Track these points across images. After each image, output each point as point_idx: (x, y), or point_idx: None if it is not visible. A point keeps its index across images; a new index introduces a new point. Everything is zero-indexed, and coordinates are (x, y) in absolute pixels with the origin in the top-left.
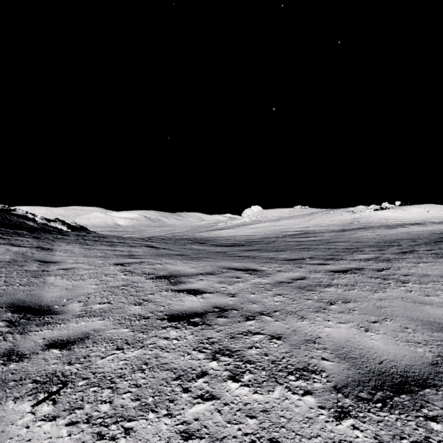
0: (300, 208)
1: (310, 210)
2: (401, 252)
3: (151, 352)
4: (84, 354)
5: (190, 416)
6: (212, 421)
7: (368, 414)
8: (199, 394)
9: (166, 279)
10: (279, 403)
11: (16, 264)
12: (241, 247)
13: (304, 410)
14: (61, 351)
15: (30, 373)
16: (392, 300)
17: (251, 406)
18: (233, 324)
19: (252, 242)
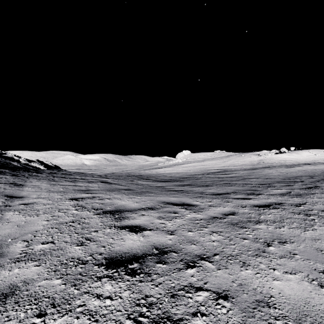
0: (219, 152)
1: (226, 153)
2: (307, 188)
3: (76, 322)
4: None
5: None
6: None
7: None
8: None
9: (111, 214)
10: None
11: None
12: (176, 182)
13: None
14: None
15: None
16: None
17: None
18: (173, 273)
19: (184, 178)
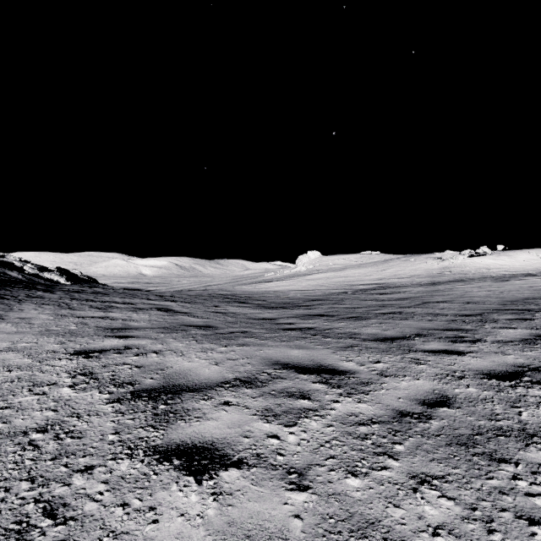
0: (370, 254)
1: (383, 256)
2: None
3: None
4: None
5: None
6: None
7: None
8: None
9: (150, 401)
10: None
11: None
12: (298, 310)
13: None
14: None
15: None
16: None
17: None
18: None
19: (312, 301)
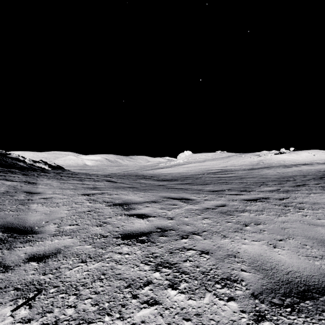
0: (220, 153)
1: (227, 154)
2: (296, 186)
3: (108, 265)
4: (56, 266)
5: (138, 319)
6: (156, 324)
7: (280, 318)
8: (145, 300)
9: (121, 206)
10: (209, 307)
11: (9, 195)
12: (176, 181)
13: (229, 313)
14: (38, 263)
15: (13, 282)
16: (293, 222)
17: (187, 310)
18: (172, 241)
19: (185, 178)
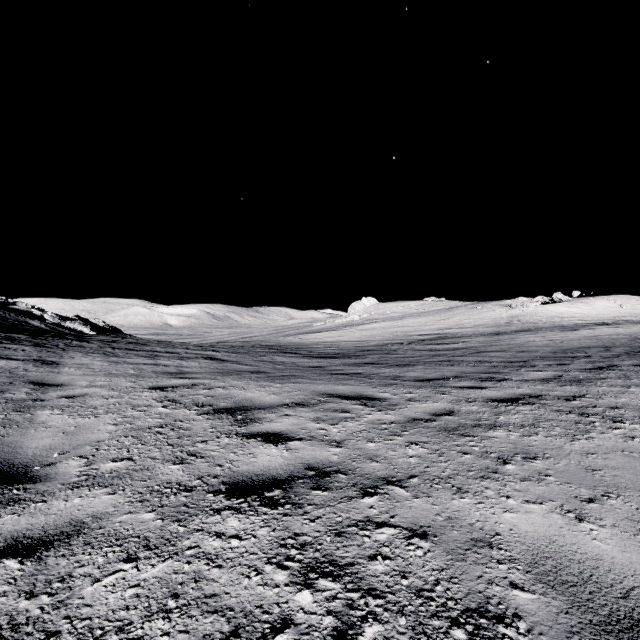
0: (433, 301)
1: (447, 303)
2: (594, 369)
3: (188, 568)
4: (63, 570)
5: None
6: None
7: None
8: None
9: (230, 414)
10: None
11: None
12: (348, 359)
13: None
14: (23, 563)
15: None
16: (607, 454)
17: None
18: (340, 503)
19: (364, 351)
